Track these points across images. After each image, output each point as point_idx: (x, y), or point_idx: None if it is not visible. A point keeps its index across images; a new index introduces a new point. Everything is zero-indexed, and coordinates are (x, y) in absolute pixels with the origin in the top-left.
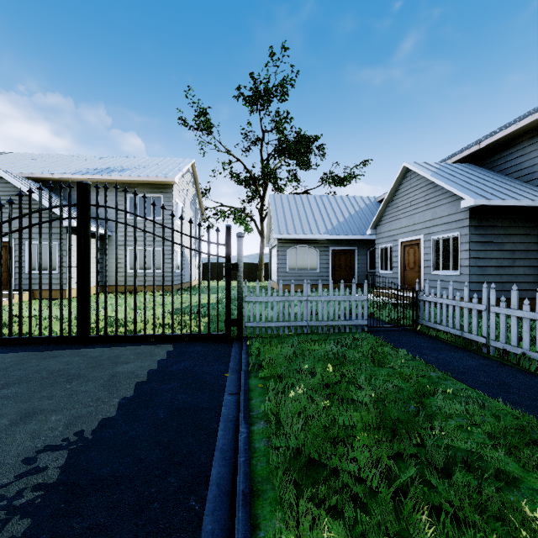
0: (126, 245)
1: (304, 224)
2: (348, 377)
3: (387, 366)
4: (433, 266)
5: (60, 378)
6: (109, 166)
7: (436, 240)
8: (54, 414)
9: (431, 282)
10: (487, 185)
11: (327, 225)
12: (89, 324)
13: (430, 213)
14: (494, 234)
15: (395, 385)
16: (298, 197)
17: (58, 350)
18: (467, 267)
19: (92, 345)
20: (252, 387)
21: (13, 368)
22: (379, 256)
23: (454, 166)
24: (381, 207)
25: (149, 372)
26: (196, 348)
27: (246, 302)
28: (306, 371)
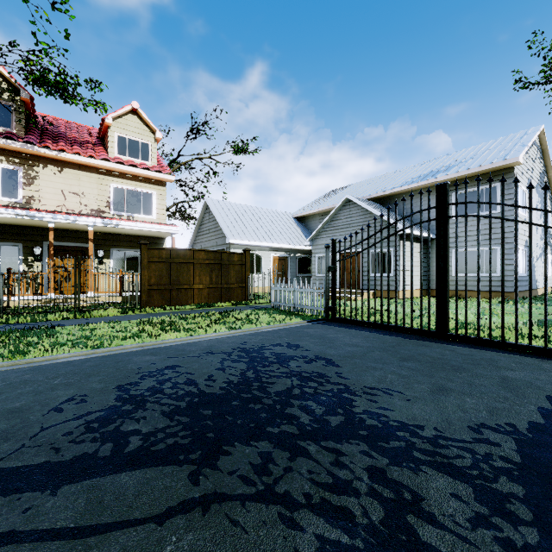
0: (490, 241)
1: None
2: None
3: None
4: None
5: (446, 366)
6: (431, 169)
7: None
8: (466, 397)
9: None
10: None
11: None
12: (447, 321)
13: None
14: None
15: None
16: None
17: (424, 341)
18: None
19: (454, 343)
20: None
21: (398, 347)
22: None
23: None
24: None
25: None
26: None
27: None
28: None
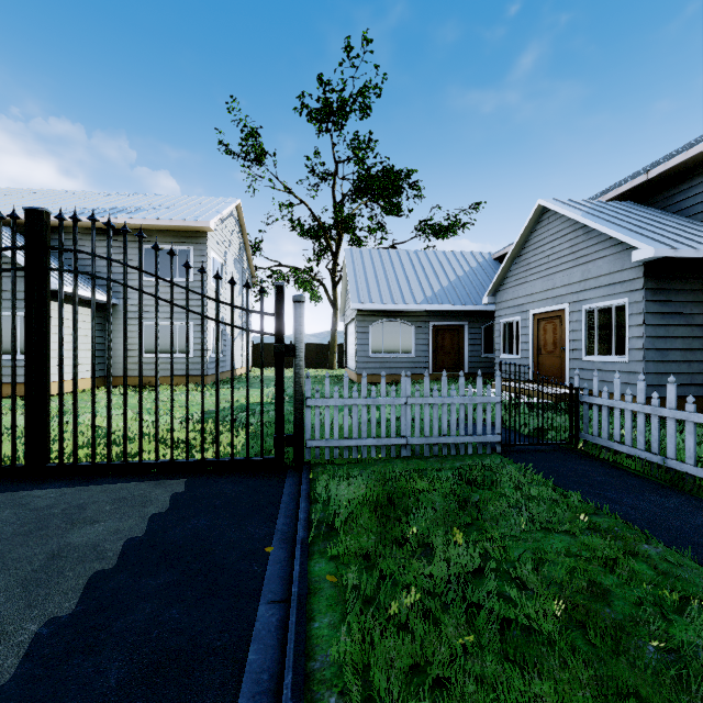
0: (110, 315)
1: (394, 290)
2: (494, 556)
3: (558, 530)
4: (584, 349)
5: None
6: (117, 205)
7: (589, 311)
8: None
9: (581, 371)
10: (667, 229)
11: (426, 291)
12: (47, 445)
13: (580, 272)
14: (680, 302)
15: (590, 580)
16: (385, 253)
17: None
18: (641, 351)
19: (49, 483)
20: (315, 583)
21: None
22: (500, 335)
23: (611, 205)
24: (503, 264)
25: (125, 546)
26: (223, 487)
27: (309, 407)
28: (414, 544)
